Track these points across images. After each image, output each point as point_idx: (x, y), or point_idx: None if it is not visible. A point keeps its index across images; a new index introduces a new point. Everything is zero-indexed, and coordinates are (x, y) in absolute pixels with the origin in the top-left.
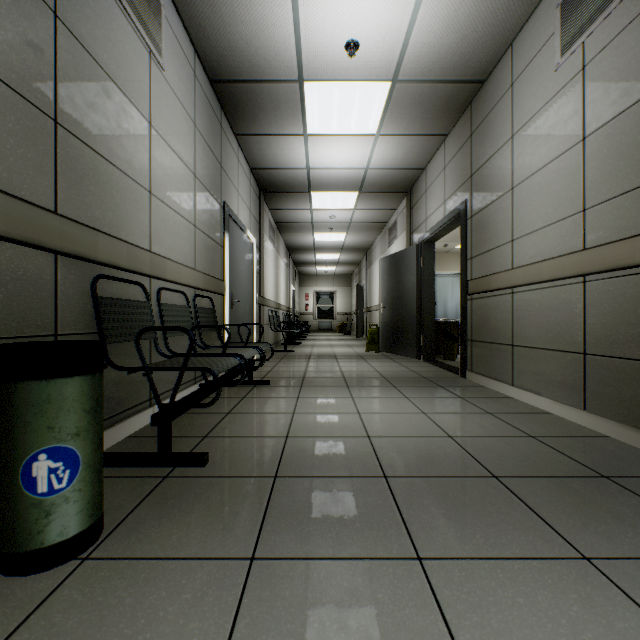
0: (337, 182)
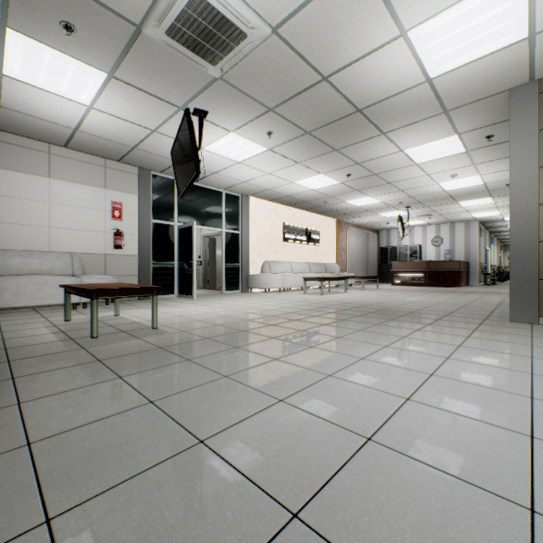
0: None
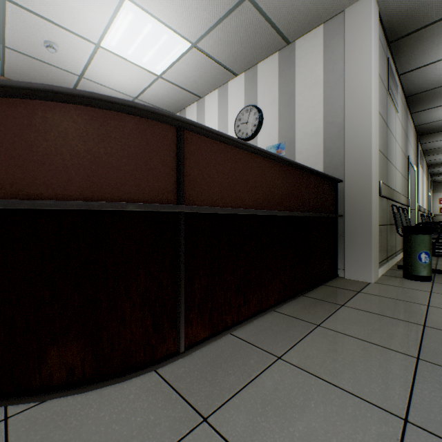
0: None
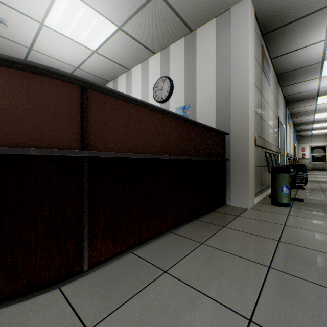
0: None
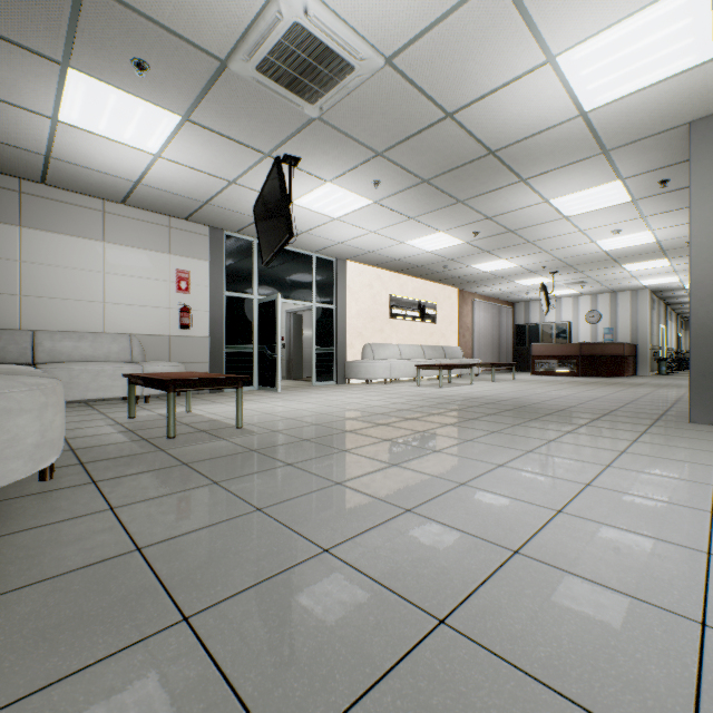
0: None
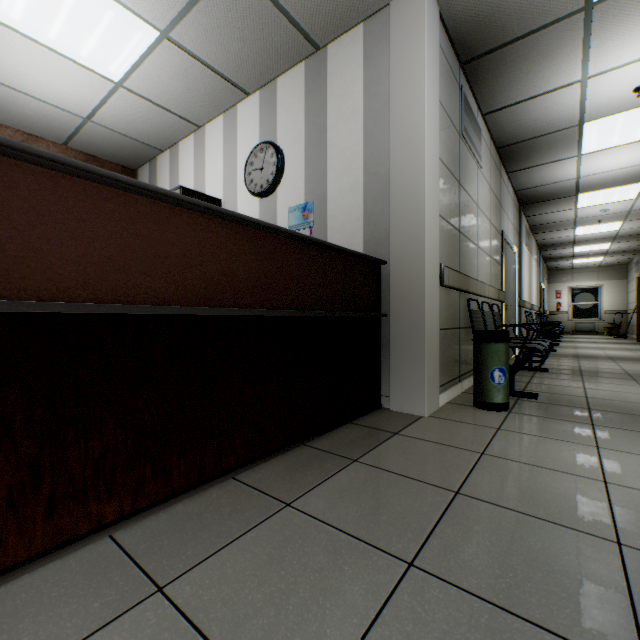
0: (613, 180)
